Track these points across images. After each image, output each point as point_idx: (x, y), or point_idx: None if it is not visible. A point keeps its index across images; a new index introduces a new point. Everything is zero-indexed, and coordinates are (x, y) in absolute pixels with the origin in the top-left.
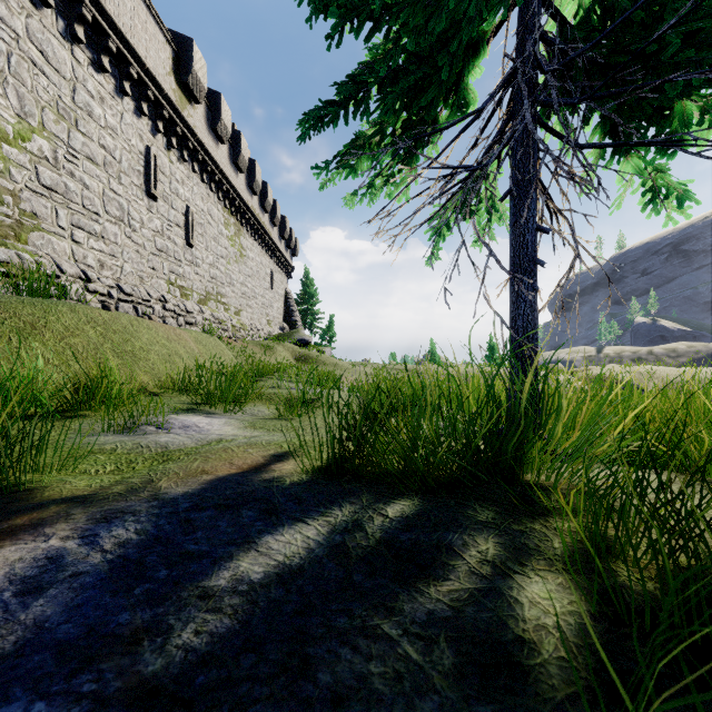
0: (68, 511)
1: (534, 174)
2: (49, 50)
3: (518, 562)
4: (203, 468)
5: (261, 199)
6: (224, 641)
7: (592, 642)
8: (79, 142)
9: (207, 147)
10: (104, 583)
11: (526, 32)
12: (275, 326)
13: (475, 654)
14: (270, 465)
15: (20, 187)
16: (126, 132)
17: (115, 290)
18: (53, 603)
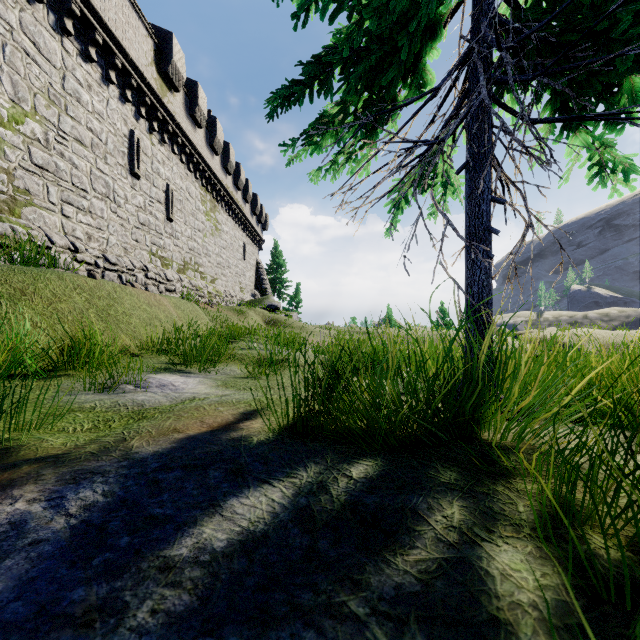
0: (39, 471)
1: (489, 148)
2: (41, 41)
3: (485, 528)
4: (174, 427)
5: (235, 178)
6: (181, 621)
7: (571, 623)
8: (68, 126)
9: (185, 131)
10: (62, 552)
11: (481, 15)
12: (247, 293)
13: (449, 638)
14: (239, 423)
15: (14, 166)
16: (111, 117)
17: (101, 260)
18: (7, 576)
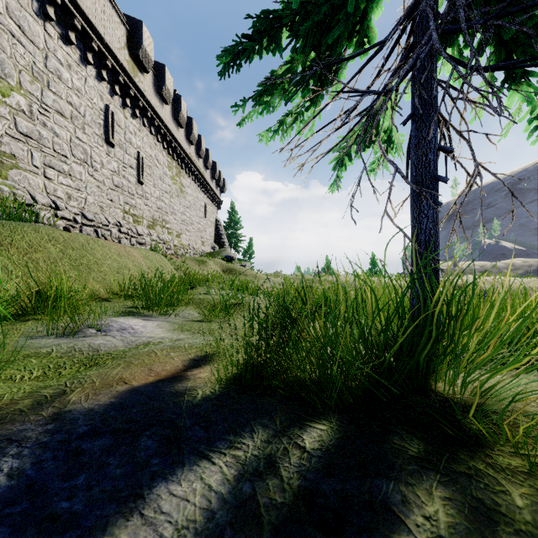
0: None
1: (435, 97)
2: (25, 25)
3: None
4: (121, 376)
5: (197, 148)
6: None
7: None
8: (50, 99)
9: (154, 106)
10: None
11: None
12: (208, 246)
13: None
14: (187, 372)
15: (1, 133)
16: (89, 93)
17: (79, 217)
18: None
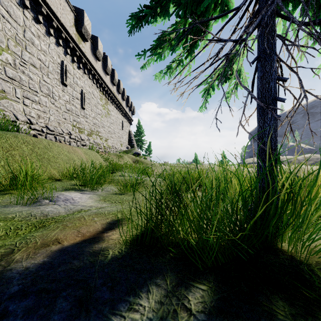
0: None
1: (275, 44)
2: (11, 11)
3: None
4: (57, 237)
5: (117, 88)
6: None
7: None
8: (27, 57)
9: (91, 62)
10: None
11: None
12: (124, 146)
13: None
14: (104, 233)
15: None
16: (51, 53)
17: (45, 129)
18: None
